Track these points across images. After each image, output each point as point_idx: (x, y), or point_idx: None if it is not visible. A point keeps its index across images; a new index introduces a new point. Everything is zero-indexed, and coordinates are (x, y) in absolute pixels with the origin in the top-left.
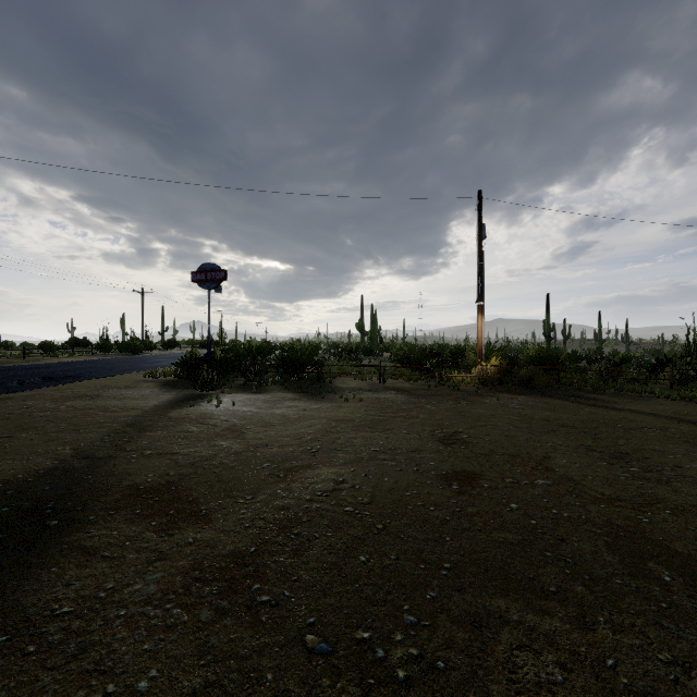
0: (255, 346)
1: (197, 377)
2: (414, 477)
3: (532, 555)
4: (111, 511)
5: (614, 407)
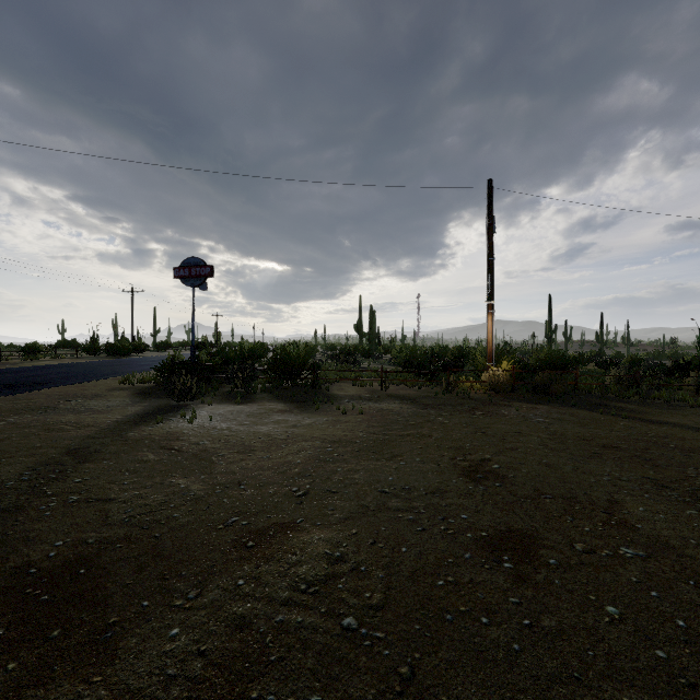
0: (247, 349)
1: (173, 385)
2: (444, 545)
3: None
4: None
5: (651, 420)
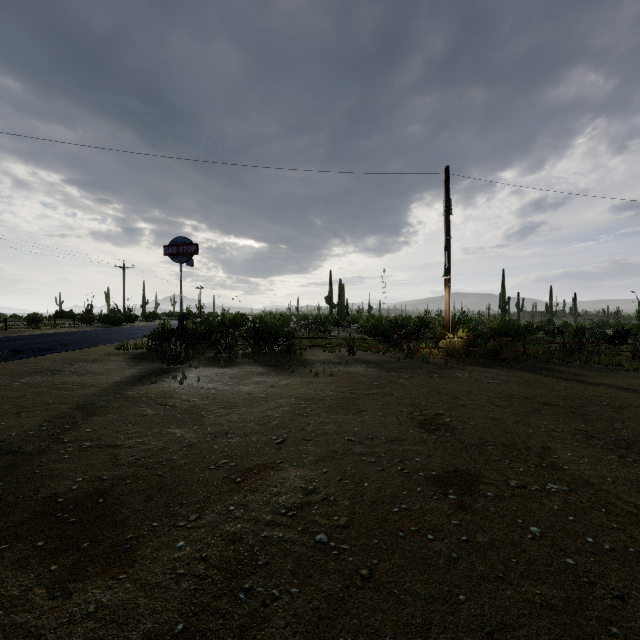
0: (228, 319)
1: (165, 350)
2: (399, 481)
3: (592, 634)
4: (4, 544)
5: (589, 382)
